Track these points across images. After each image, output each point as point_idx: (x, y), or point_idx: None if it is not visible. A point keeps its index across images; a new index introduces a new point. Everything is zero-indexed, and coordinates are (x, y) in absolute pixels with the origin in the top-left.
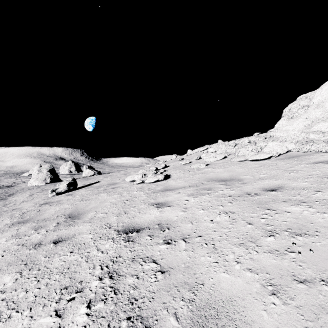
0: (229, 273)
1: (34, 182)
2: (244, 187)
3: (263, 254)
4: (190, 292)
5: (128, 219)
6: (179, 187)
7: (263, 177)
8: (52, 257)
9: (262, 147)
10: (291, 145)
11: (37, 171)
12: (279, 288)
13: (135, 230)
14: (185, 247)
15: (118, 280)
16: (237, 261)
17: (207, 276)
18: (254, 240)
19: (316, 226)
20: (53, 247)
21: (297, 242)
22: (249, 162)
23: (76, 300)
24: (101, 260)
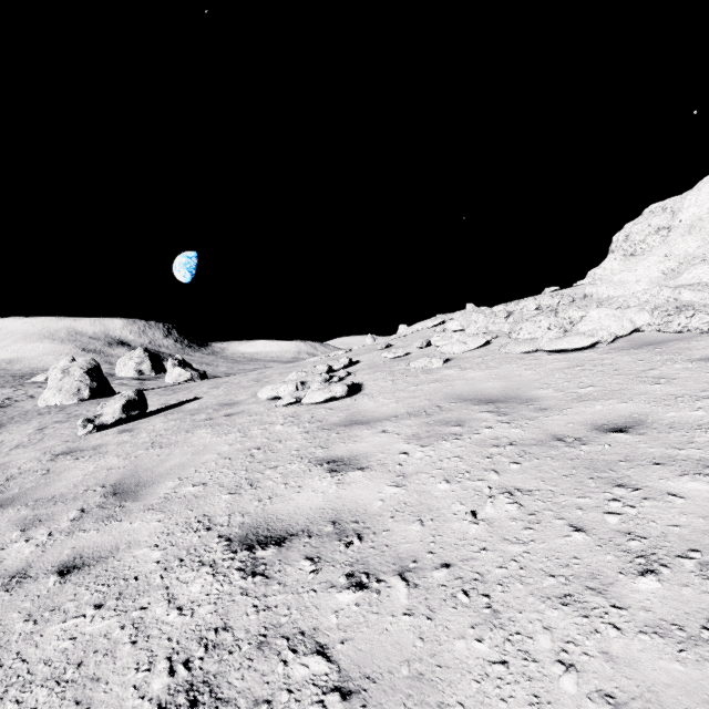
0: (547, 708)
1: (53, 397)
2: (545, 419)
3: (638, 638)
4: None
5: (258, 503)
6: (383, 416)
7: (587, 393)
8: (43, 620)
9: (575, 320)
10: (642, 316)
11: (60, 374)
12: None
13: (273, 538)
14: (407, 601)
15: None
16: (565, 662)
17: None
18: (603, 586)
19: None
20: (53, 586)
21: None
22: (545, 355)
23: None
24: (174, 637)
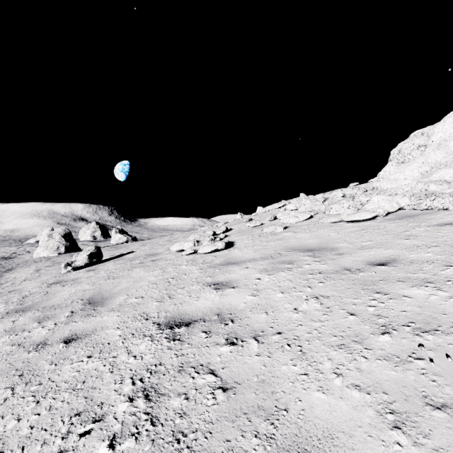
0: (325, 392)
1: (42, 252)
2: (341, 259)
3: (375, 362)
4: (268, 423)
5: (174, 306)
6: (246, 259)
7: (367, 245)
8: (60, 363)
9: (363, 203)
10: (404, 200)
11: (47, 237)
12: (405, 418)
13: (184, 323)
14: (257, 349)
15: (157, 401)
16: (337, 373)
17: (293, 397)
18: (361, 340)
19: (452, 319)
20: (62, 348)
21: (425, 343)
22: (345, 223)
23: (92, 435)
24: (133, 369)
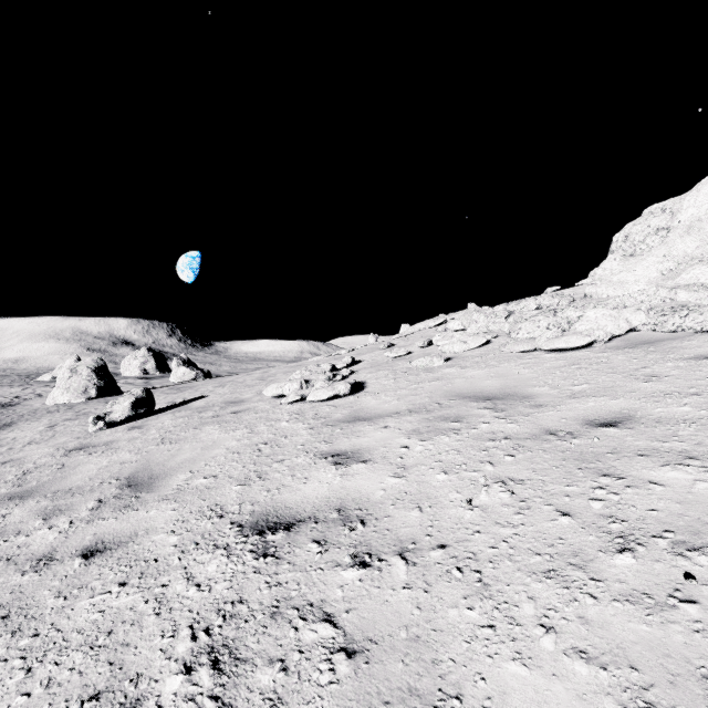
0: (527, 663)
1: (61, 395)
2: (540, 415)
3: (611, 605)
4: None
5: (267, 493)
6: (385, 412)
7: (581, 390)
8: (73, 596)
9: (572, 320)
10: (638, 316)
11: (68, 373)
12: None
13: (282, 524)
14: (406, 577)
15: (233, 674)
16: (545, 625)
17: (470, 671)
18: (584, 562)
19: None
20: (79, 567)
21: (697, 570)
22: (543, 354)
23: None
24: (195, 609)
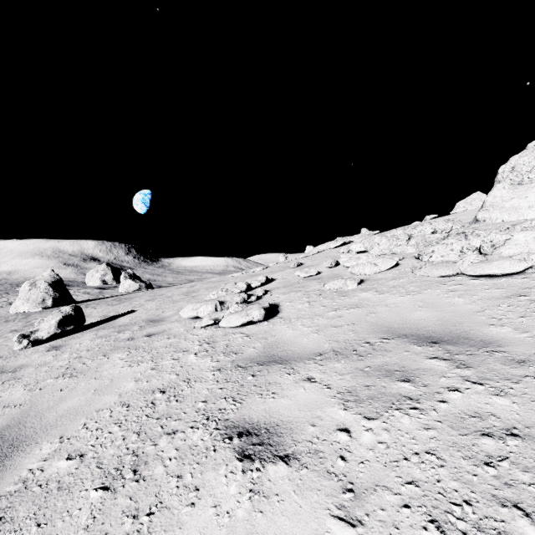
0: None
1: (22, 305)
2: None
3: None
4: None
5: (131, 524)
6: (305, 352)
7: None
8: None
9: (498, 244)
10: None
11: (28, 286)
12: None
13: None
14: None
15: None
16: None
17: None
18: None
19: None
20: None
21: None
22: (468, 279)
23: None
24: None
